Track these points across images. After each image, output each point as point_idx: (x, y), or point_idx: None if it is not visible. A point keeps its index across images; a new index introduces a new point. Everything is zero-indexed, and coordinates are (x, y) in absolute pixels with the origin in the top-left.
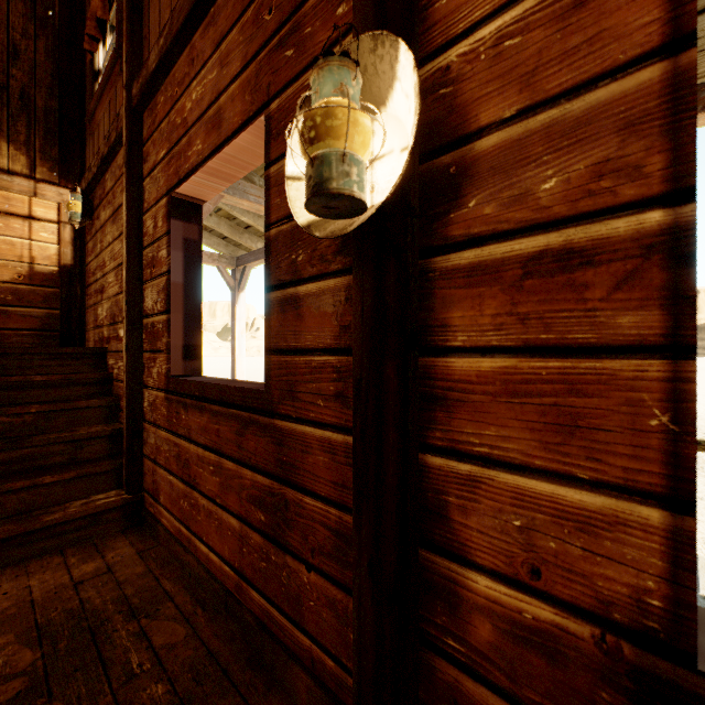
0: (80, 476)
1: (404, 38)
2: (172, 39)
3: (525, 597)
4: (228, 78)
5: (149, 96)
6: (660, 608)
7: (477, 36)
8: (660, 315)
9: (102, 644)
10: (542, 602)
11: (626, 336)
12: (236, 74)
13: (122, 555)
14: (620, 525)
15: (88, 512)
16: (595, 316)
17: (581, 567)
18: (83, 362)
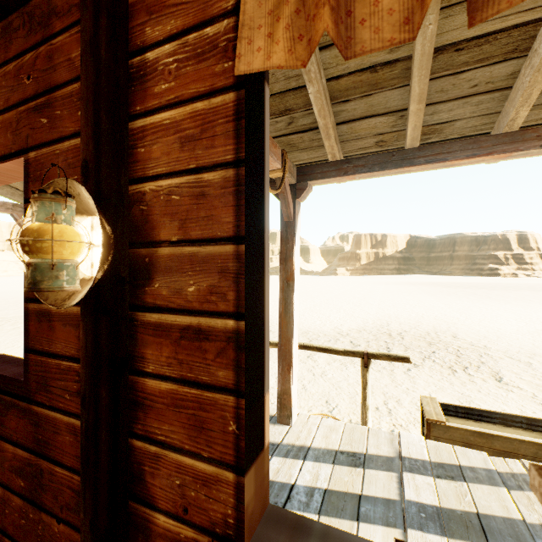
0: None
1: (115, 168)
2: None
3: (182, 525)
4: None
5: None
6: (233, 523)
7: (159, 183)
8: (233, 374)
9: None
10: (189, 526)
11: (221, 382)
12: None
13: None
14: (219, 482)
15: None
16: (210, 368)
17: (204, 505)
18: None
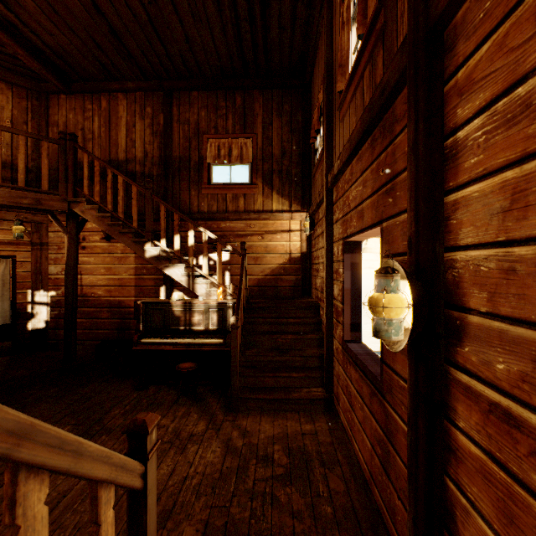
0: (306, 376)
1: (429, 242)
2: (342, 164)
3: None
4: (366, 195)
5: (335, 182)
6: None
7: (468, 253)
8: None
9: (309, 471)
10: None
11: (535, 487)
12: (369, 195)
13: (322, 427)
14: None
15: (308, 397)
16: (521, 462)
17: None
18: (309, 311)
